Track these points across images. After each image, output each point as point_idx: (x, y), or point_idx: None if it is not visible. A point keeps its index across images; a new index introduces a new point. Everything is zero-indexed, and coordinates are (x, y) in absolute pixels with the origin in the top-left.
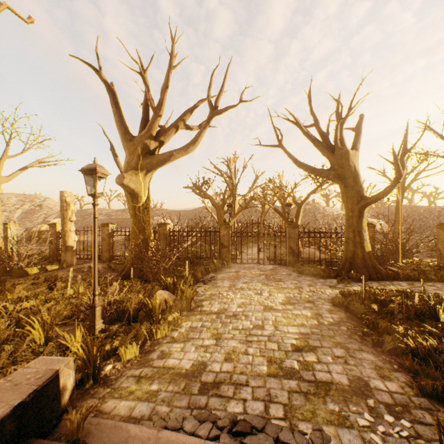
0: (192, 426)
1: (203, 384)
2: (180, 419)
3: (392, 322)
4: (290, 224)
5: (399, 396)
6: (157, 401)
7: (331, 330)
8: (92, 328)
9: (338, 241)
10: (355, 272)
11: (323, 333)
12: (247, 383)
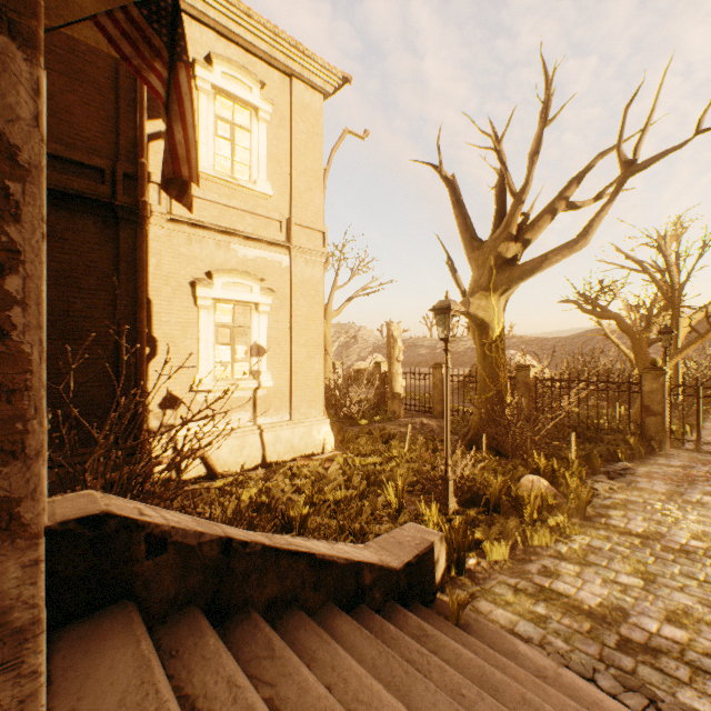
0: (610, 686)
1: (623, 639)
2: (587, 667)
3: None
4: None
5: None
6: (547, 629)
7: None
8: (444, 505)
9: None
10: None
11: None
12: None
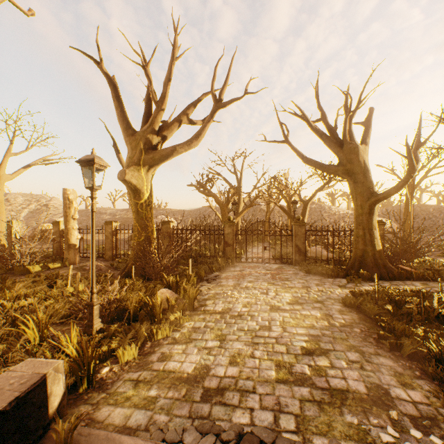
0: (193, 439)
1: (206, 390)
2: (179, 430)
3: (409, 324)
4: (296, 222)
5: (424, 407)
6: (156, 409)
7: (343, 332)
8: (90, 328)
9: (345, 239)
10: (365, 271)
11: (335, 335)
12: (254, 390)
